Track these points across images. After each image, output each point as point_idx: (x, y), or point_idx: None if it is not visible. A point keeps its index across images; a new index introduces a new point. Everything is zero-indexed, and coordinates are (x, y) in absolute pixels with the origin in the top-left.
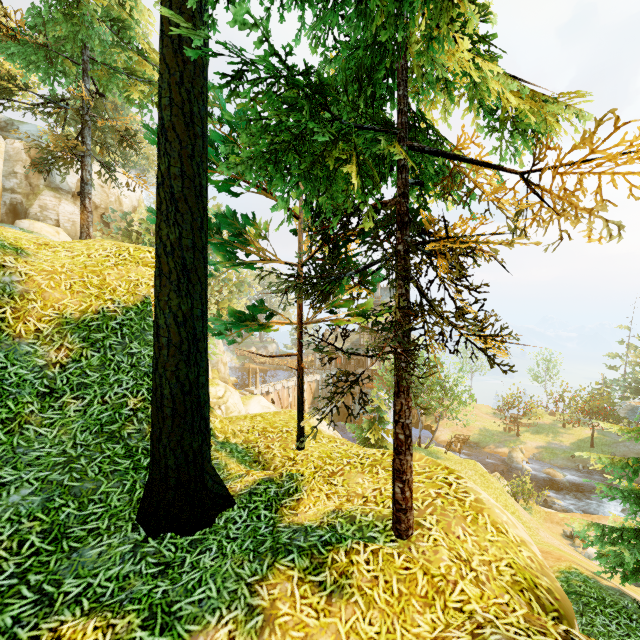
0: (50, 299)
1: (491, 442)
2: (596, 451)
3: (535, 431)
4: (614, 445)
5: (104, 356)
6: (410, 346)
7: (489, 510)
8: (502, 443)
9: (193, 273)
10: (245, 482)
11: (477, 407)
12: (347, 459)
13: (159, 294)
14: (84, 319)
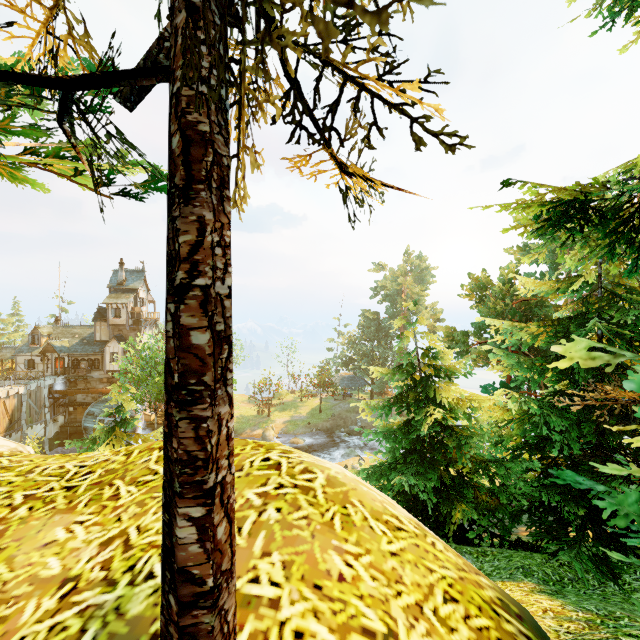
0: None
1: (248, 427)
2: (323, 415)
3: (282, 409)
4: (334, 408)
5: None
6: None
7: (356, 490)
8: (257, 426)
9: None
10: None
11: (234, 397)
12: (26, 491)
13: None
14: None
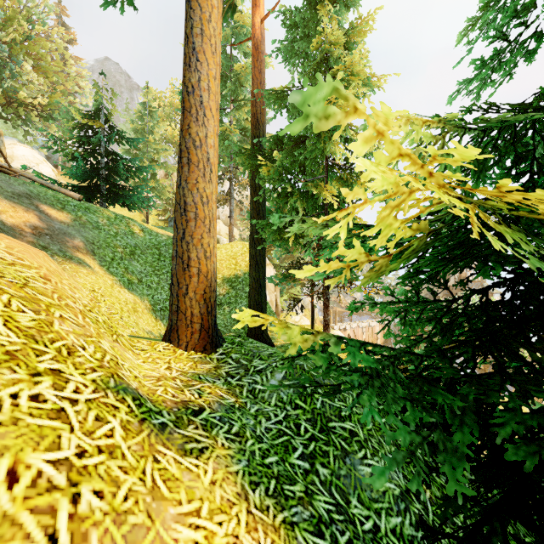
0: (220, 270)
1: None
2: None
3: None
4: None
5: (236, 292)
6: (323, 291)
7: None
8: None
9: (260, 264)
10: (281, 343)
11: None
12: None
13: (250, 271)
14: (230, 278)
